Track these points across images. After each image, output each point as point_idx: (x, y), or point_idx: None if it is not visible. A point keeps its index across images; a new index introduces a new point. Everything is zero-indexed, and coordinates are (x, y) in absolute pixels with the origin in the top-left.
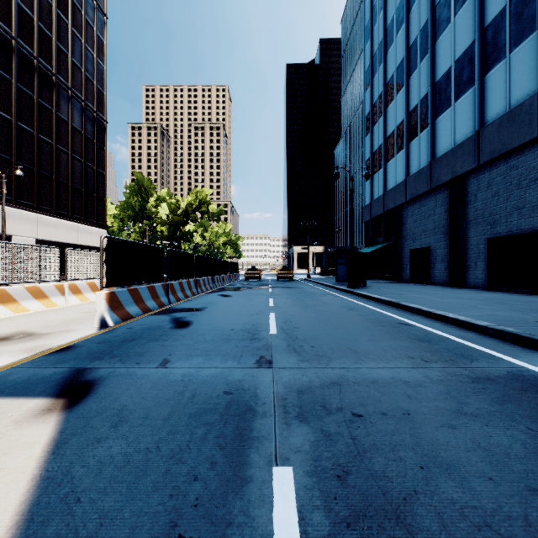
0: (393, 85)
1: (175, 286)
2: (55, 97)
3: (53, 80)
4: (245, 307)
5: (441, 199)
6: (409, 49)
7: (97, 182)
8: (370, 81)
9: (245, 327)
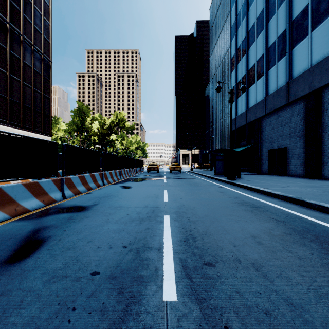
0: (254, 31)
1: (73, 180)
2: (9, 39)
3: (7, 27)
4: (138, 203)
5: (297, 110)
6: (268, 1)
7: (44, 104)
8: (235, 32)
9: (120, 262)
